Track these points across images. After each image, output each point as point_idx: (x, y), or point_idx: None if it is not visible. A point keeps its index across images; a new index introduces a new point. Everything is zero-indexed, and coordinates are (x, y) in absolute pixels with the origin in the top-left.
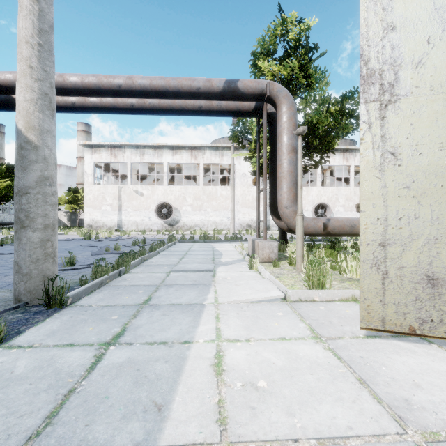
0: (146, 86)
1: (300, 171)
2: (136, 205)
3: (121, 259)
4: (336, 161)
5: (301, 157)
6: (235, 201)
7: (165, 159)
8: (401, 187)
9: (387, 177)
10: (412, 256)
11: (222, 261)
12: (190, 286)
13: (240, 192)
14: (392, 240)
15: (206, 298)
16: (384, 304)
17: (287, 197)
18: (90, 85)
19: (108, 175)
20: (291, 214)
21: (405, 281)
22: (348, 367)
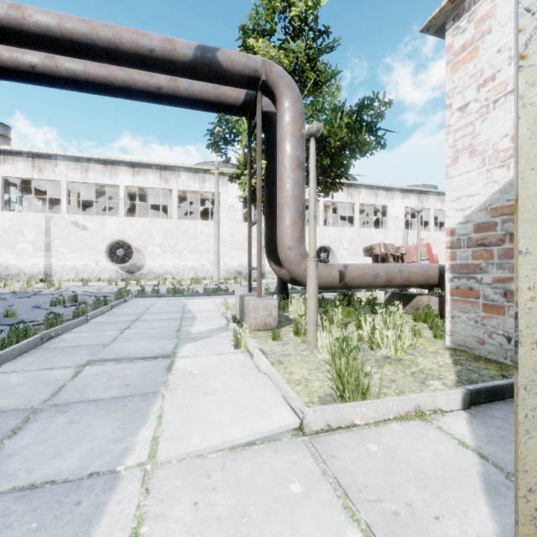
0: (51, 28)
1: (313, 191)
2: (75, 243)
3: None
4: (340, 197)
5: (314, 171)
6: (220, 240)
7: (121, 180)
8: None
9: None
10: None
11: (193, 332)
12: (110, 403)
13: (227, 230)
14: None
15: (131, 446)
16: None
17: (291, 233)
18: None
19: (30, 199)
20: (297, 258)
21: None
22: None
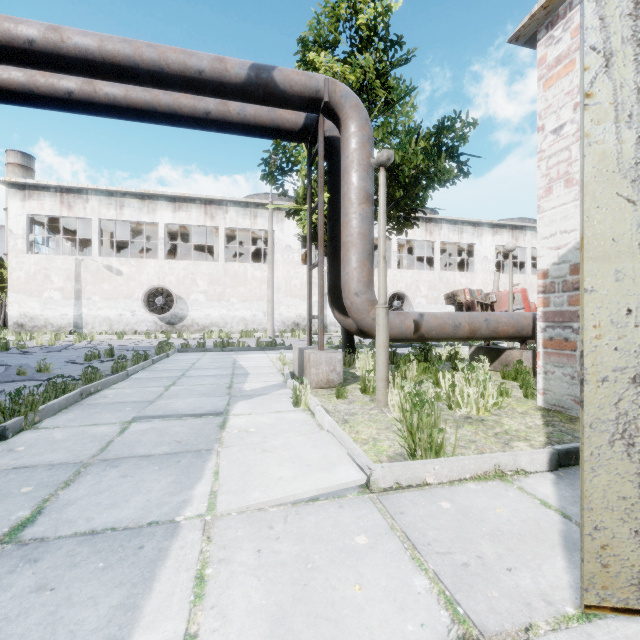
0: (92, 51)
1: (383, 229)
2: (108, 290)
3: (14, 400)
4: (417, 234)
5: (384, 206)
6: (275, 286)
7: (161, 216)
8: None
9: None
10: None
11: (246, 389)
12: (163, 459)
13: (283, 274)
14: None
15: (189, 499)
16: None
17: (358, 277)
18: None
19: (58, 240)
20: (365, 305)
21: None
22: None
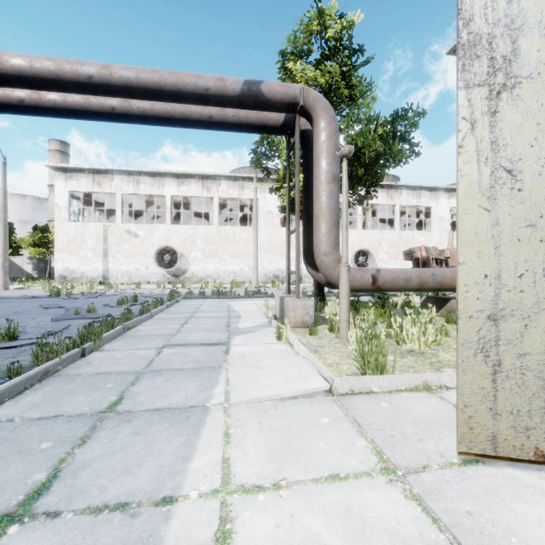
0: (131, 81)
1: (345, 205)
2: (128, 249)
3: (87, 330)
4: (380, 199)
5: (346, 188)
6: (258, 245)
7: (168, 190)
8: (522, 224)
9: (501, 208)
10: (540, 336)
11: (240, 327)
12: (190, 371)
13: (265, 235)
14: (509, 311)
15: (212, 394)
16: (495, 413)
17: (326, 241)
18: (43, 72)
19: (90, 210)
20: (332, 263)
21: (529, 377)
22: (455, 544)
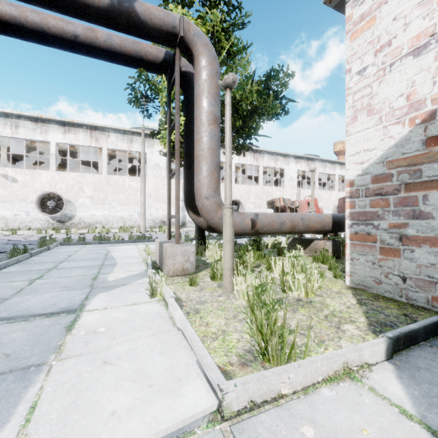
0: None
1: (229, 141)
2: (4, 194)
3: None
4: (248, 160)
5: (230, 121)
6: (147, 194)
7: (52, 137)
8: None
9: None
10: None
11: (109, 280)
12: None
13: (153, 185)
14: None
15: None
16: None
17: (208, 184)
18: None
19: None
20: (213, 207)
21: None
22: None
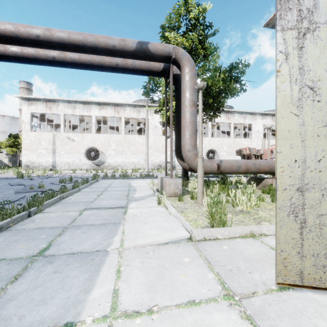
0: (65, 39)
1: (201, 120)
2: (68, 149)
3: (33, 199)
4: (222, 119)
5: (201, 108)
6: (149, 146)
7: (93, 112)
8: (320, 125)
9: (306, 114)
10: None
11: (135, 197)
12: (99, 226)
13: (153, 140)
14: (311, 185)
15: (112, 242)
16: (302, 256)
17: (189, 143)
18: (6, 32)
19: (44, 124)
20: (192, 156)
21: (325, 231)
22: None
